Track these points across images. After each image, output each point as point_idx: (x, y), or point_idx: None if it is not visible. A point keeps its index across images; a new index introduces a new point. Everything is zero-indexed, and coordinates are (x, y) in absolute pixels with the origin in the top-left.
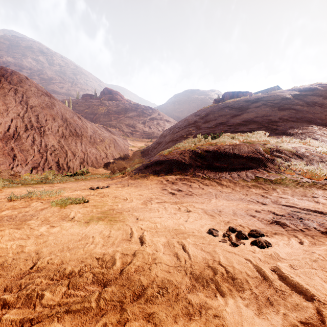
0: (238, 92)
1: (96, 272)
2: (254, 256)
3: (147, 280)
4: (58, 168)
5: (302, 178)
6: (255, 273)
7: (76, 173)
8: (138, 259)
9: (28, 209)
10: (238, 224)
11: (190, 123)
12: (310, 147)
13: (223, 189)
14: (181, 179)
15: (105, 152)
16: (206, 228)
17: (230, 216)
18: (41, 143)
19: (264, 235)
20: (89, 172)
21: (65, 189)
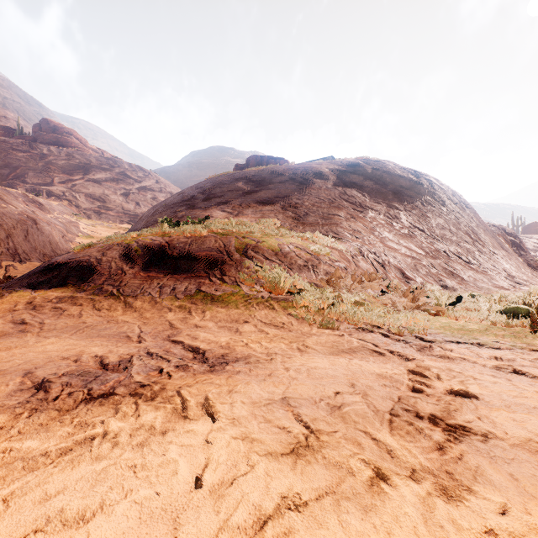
0: (270, 158)
1: None
2: None
3: None
4: None
5: (262, 291)
6: None
7: None
8: None
9: None
10: None
11: (184, 199)
12: (306, 245)
13: (121, 316)
14: (61, 299)
15: None
16: None
17: None
18: None
19: None
20: None
21: None
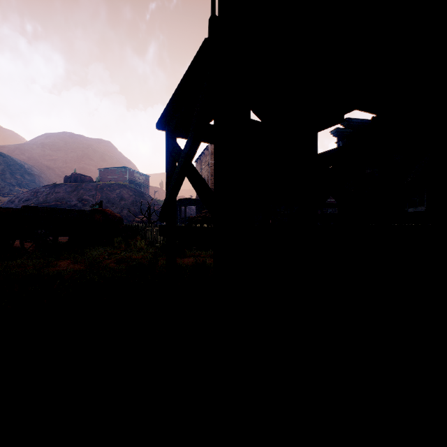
0: (82, 175)
1: None
2: None
3: None
4: None
5: None
6: None
7: None
8: None
9: None
10: None
11: (35, 196)
12: None
13: None
14: None
15: None
16: None
17: None
18: None
19: None
20: None
21: None
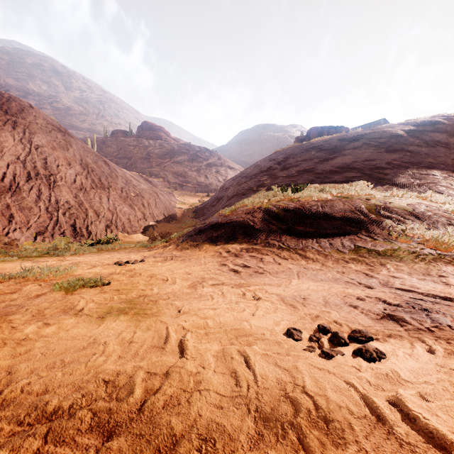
0: (330, 127)
1: (99, 408)
2: (359, 376)
3: (183, 424)
4: (74, 233)
5: (422, 248)
6: (362, 408)
7: (100, 241)
8: (172, 383)
9: (16, 296)
10: (332, 320)
11: (262, 170)
12: (433, 204)
13: (309, 265)
14: (248, 250)
15: (142, 210)
16: (283, 326)
17: (319, 306)
18: (50, 199)
19: (373, 339)
20: (119, 239)
21: (79, 265)
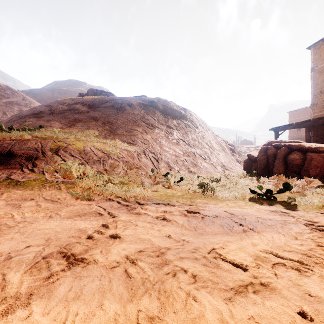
0: (103, 91)
1: None
2: None
3: None
4: None
5: (59, 177)
6: None
7: None
8: None
9: None
10: None
11: (34, 113)
12: (104, 147)
13: None
14: None
15: None
16: None
17: None
18: None
19: None
20: None
21: None
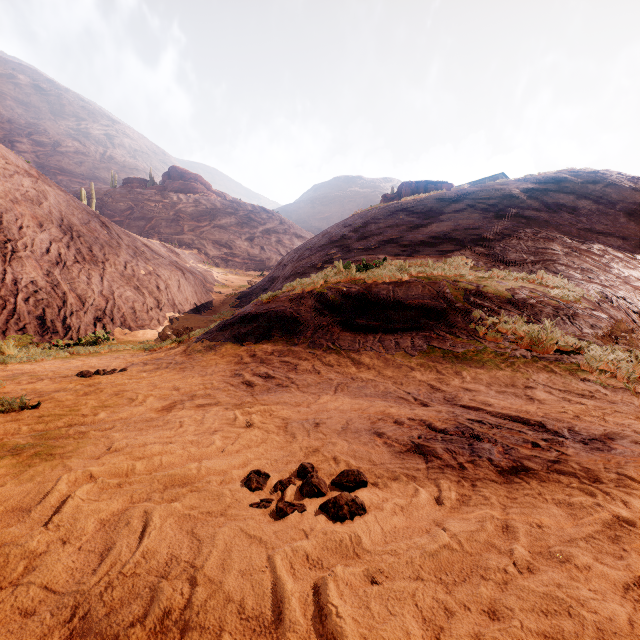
0: (428, 183)
1: None
2: (296, 547)
3: None
4: (42, 330)
5: (515, 348)
6: (264, 601)
7: (80, 340)
8: None
9: None
10: (332, 456)
11: (332, 240)
12: (541, 289)
13: (360, 373)
14: (281, 353)
15: (156, 296)
16: (253, 467)
17: (331, 435)
18: (4, 277)
19: (372, 483)
20: (113, 338)
21: (18, 377)
